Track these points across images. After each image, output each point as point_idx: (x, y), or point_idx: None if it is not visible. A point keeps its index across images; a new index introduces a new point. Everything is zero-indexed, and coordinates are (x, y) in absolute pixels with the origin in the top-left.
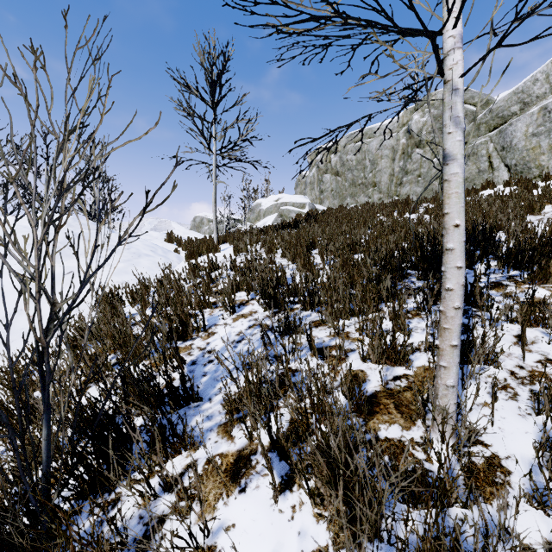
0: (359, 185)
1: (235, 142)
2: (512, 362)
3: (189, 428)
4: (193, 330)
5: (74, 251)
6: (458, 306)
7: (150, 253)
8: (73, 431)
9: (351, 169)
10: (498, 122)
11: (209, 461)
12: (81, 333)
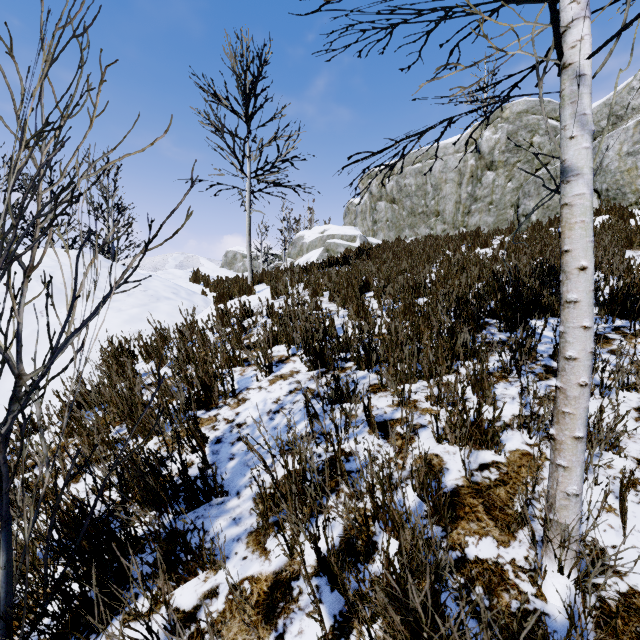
0: (419, 214)
1: (273, 163)
2: (637, 447)
3: (209, 535)
4: (219, 396)
5: (52, 302)
6: (584, 382)
7: (171, 295)
8: (46, 553)
9: (410, 195)
10: None
11: (234, 587)
12: (78, 399)
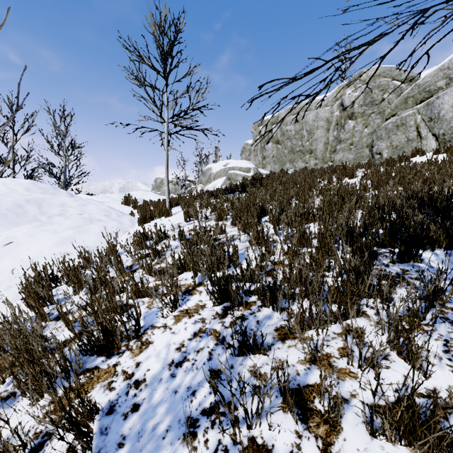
0: (297, 152)
1: (186, 110)
2: None
3: None
4: (122, 339)
5: None
6: None
7: (103, 217)
8: None
9: (290, 138)
10: (424, 95)
11: None
12: None
